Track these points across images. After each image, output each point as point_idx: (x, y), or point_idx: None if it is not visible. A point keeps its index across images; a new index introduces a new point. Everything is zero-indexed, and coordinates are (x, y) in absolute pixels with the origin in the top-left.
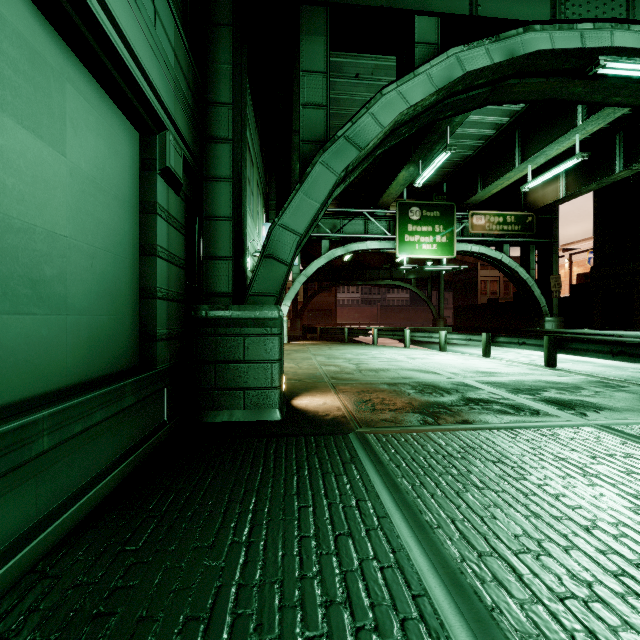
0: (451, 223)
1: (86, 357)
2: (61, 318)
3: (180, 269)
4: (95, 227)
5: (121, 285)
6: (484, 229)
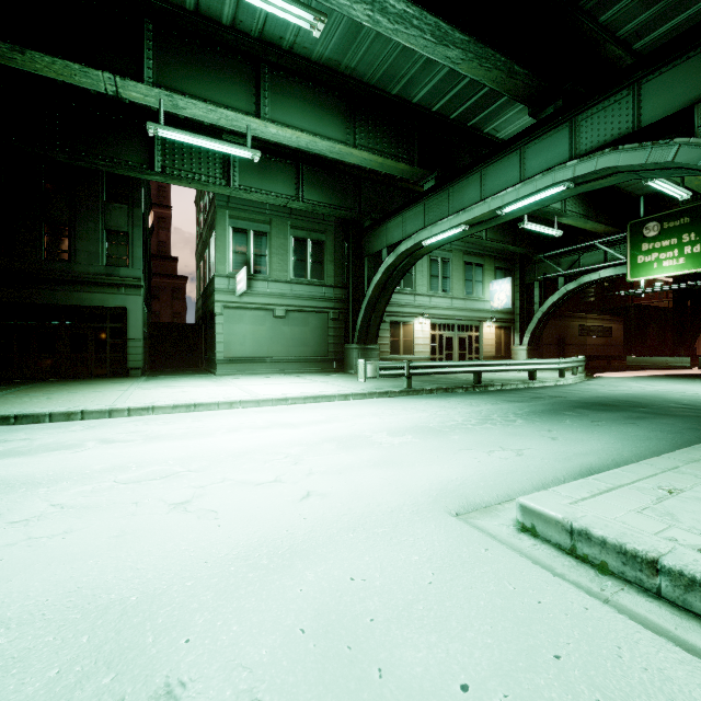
0: None
1: (313, 353)
2: (308, 348)
3: (341, 337)
4: (315, 334)
5: (322, 342)
6: None
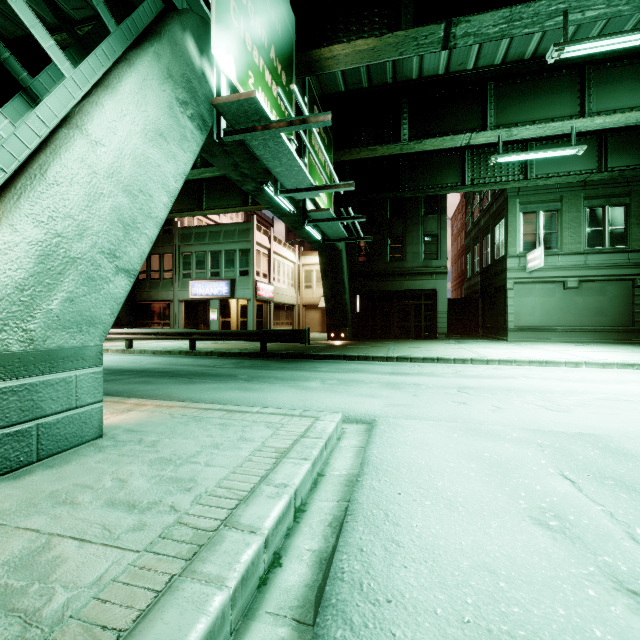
0: None
1: (612, 323)
2: (606, 317)
3: None
4: (614, 303)
5: (623, 311)
6: None
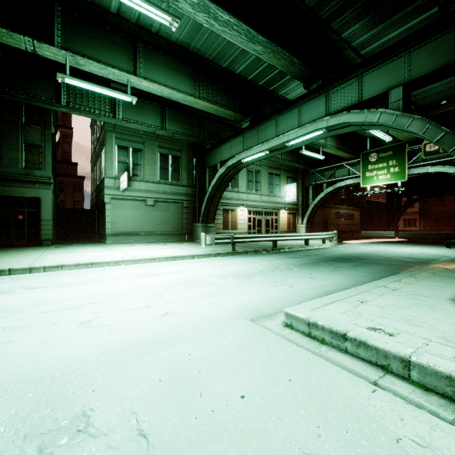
0: (402, 156)
1: (173, 229)
2: (170, 226)
3: (191, 218)
4: (174, 217)
5: (178, 222)
6: (438, 153)
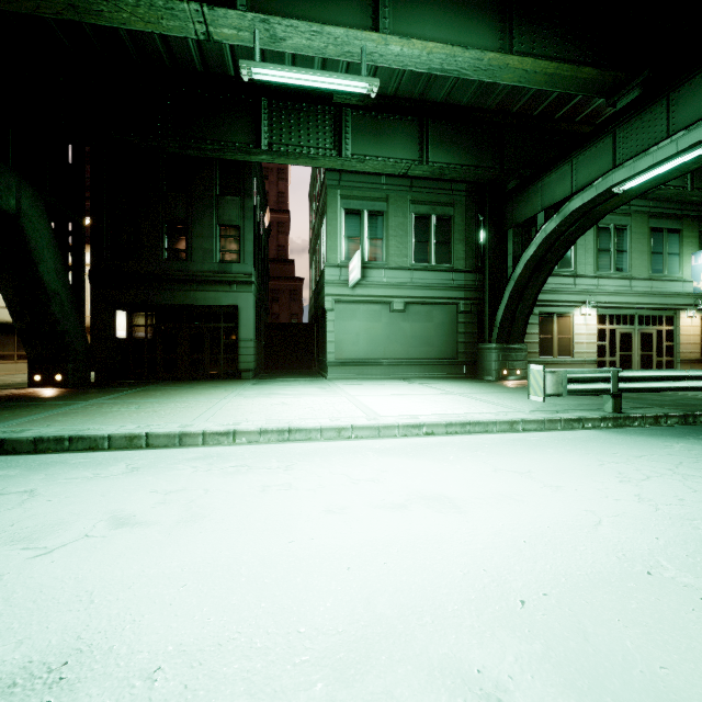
0: None
1: (438, 354)
2: (432, 348)
3: (473, 334)
4: (440, 331)
5: (449, 341)
6: None
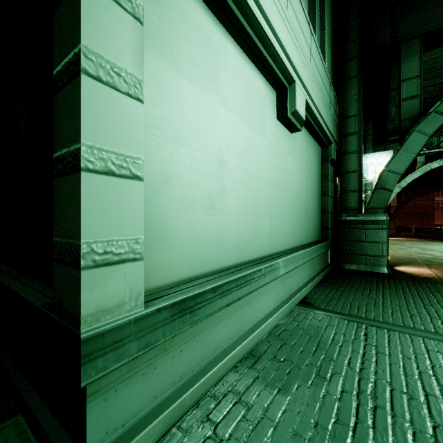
0: None
1: (313, 233)
2: (310, 220)
3: (333, 199)
4: (314, 189)
5: (318, 208)
6: None
